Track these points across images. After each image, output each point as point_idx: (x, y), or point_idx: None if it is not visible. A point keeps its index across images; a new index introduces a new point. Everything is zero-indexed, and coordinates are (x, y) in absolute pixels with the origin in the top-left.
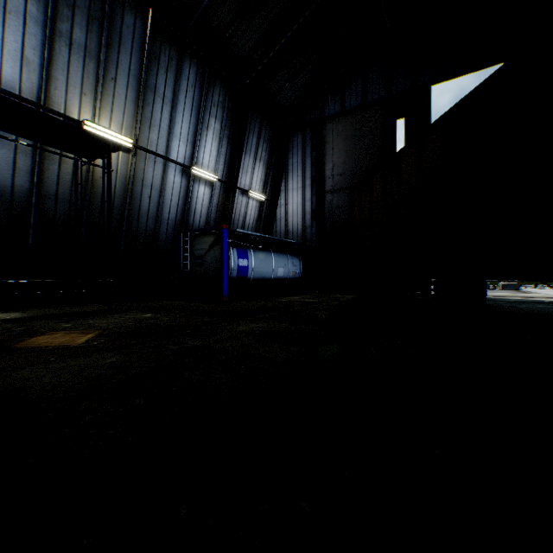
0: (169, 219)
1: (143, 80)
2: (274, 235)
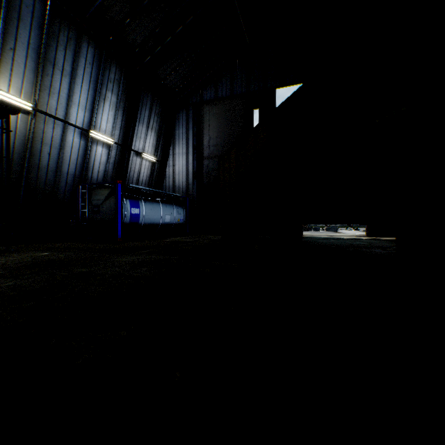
0: (69, 174)
1: (42, 54)
2: (164, 189)
